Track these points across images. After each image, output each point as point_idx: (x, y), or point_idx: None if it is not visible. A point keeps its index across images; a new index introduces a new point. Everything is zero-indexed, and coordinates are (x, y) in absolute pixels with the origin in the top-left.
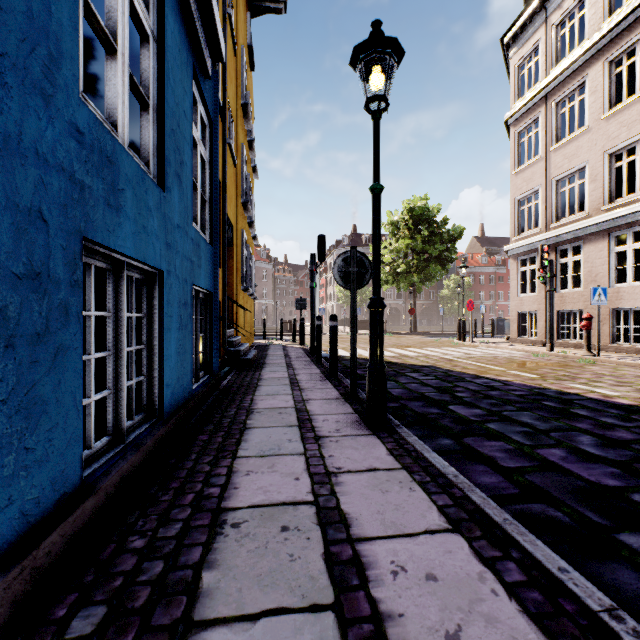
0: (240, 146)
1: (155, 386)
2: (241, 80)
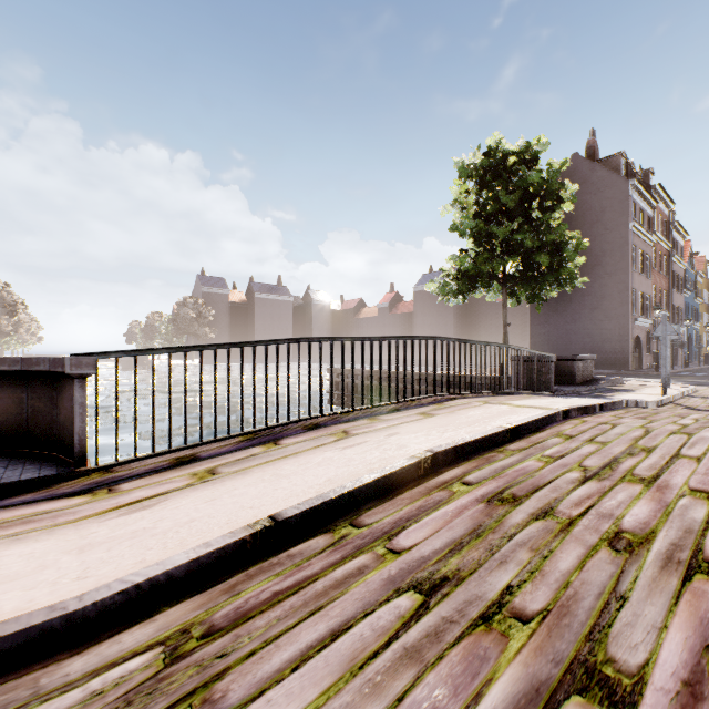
0: (702, 314)
1: (694, 359)
2: (702, 297)
